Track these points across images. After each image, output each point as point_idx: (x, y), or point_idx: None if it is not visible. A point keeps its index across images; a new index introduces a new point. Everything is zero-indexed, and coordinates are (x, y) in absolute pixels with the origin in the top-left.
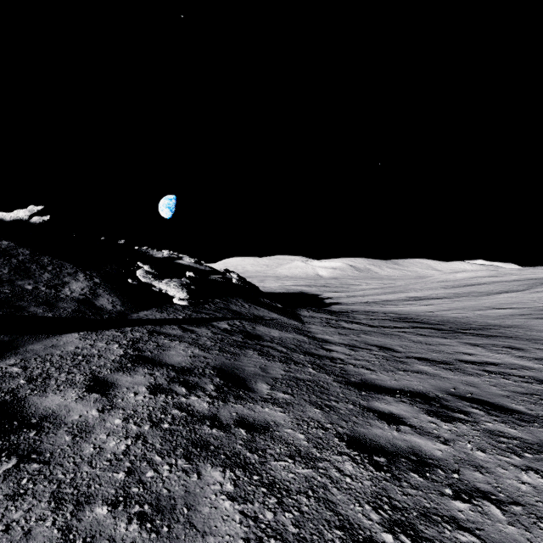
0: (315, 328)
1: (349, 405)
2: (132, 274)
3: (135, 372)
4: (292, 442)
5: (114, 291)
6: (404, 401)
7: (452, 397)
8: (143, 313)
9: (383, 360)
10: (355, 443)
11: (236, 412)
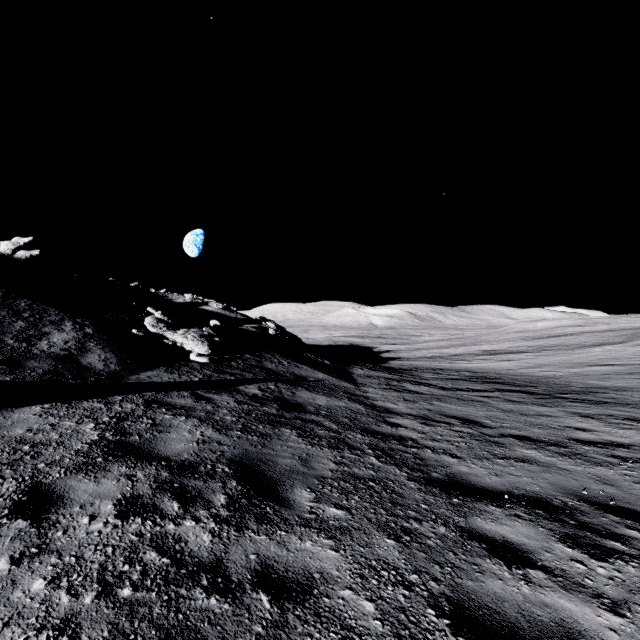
0: (373, 392)
1: (440, 528)
2: (140, 322)
3: (105, 472)
4: (353, 624)
5: (110, 344)
6: (519, 516)
7: (589, 506)
8: (146, 374)
9: (471, 440)
10: (464, 619)
11: (256, 553)
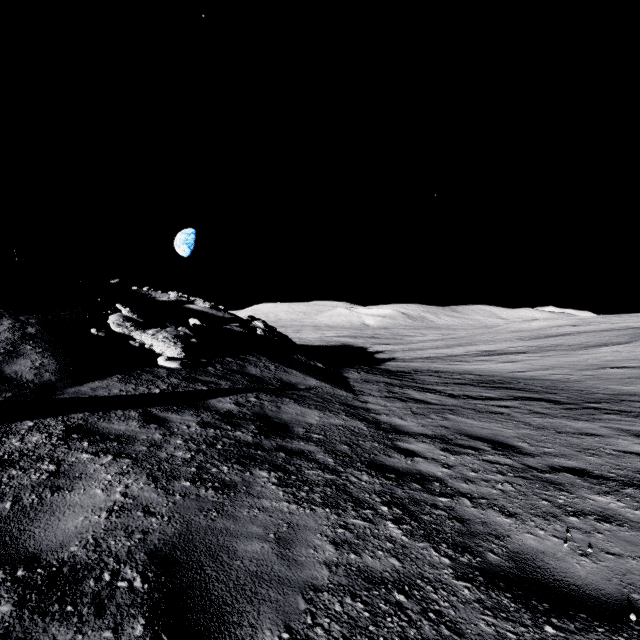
0: (373, 403)
1: None
2: (104, 321)
3: None
4: None
5: (54, 347)
6: None
7: None
8: (91, 385)
9: (516, 478)
10: None
11: None
